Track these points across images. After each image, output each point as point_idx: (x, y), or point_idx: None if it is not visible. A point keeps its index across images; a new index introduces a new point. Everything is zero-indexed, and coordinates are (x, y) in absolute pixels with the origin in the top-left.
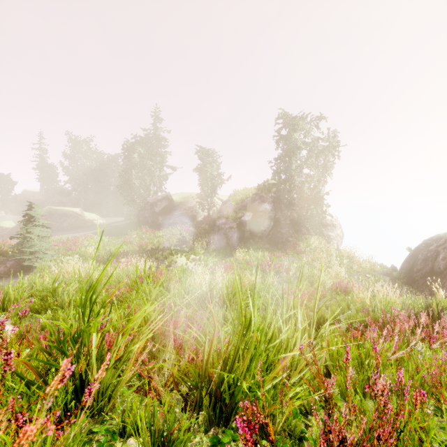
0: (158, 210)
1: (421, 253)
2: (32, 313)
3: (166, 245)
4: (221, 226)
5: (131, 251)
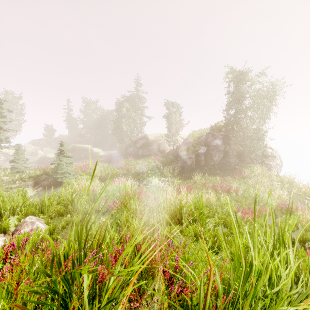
0: (139, 146)
1: None
2: (59, 215)
3: (144, 170)
4: (182, 157)
5: (121, 174)
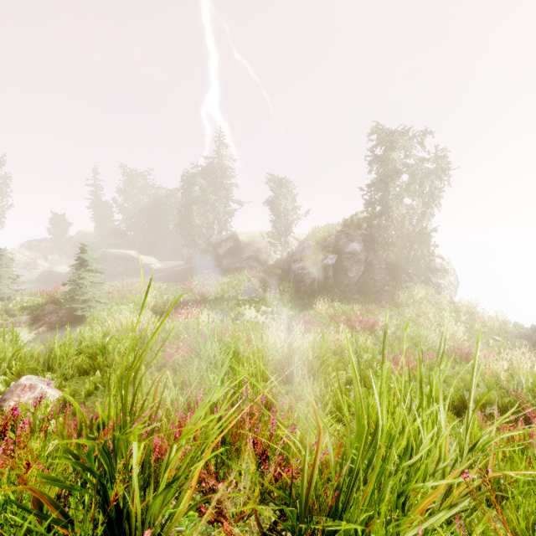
0: (223, 252)
1: None
2: (80, 373)
3: (232, 294)
4: (297, 271)
5: (192, 301)
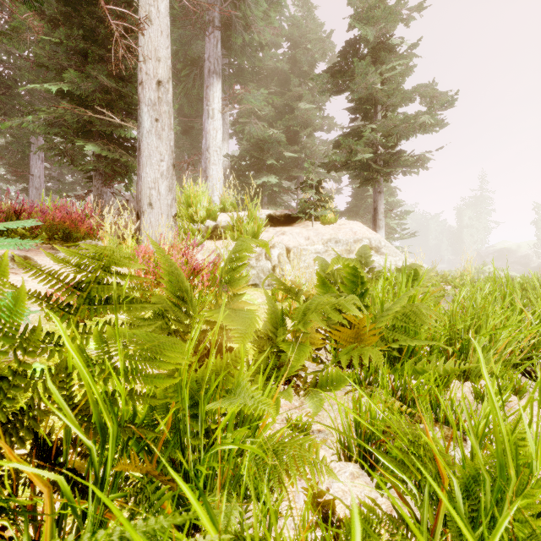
0: (490, 259)
1: None
2: None
3: None
4: None
5: None
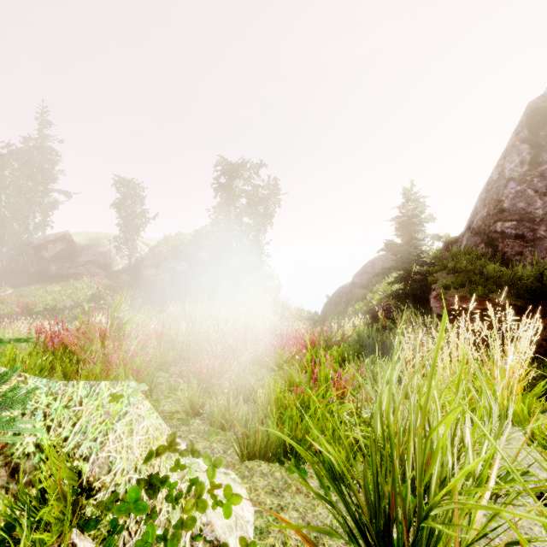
0: (50, 255)
1: (334, 299)
2: None
3: (68, 303)
4: (149, 278)
5: (9, 314)
